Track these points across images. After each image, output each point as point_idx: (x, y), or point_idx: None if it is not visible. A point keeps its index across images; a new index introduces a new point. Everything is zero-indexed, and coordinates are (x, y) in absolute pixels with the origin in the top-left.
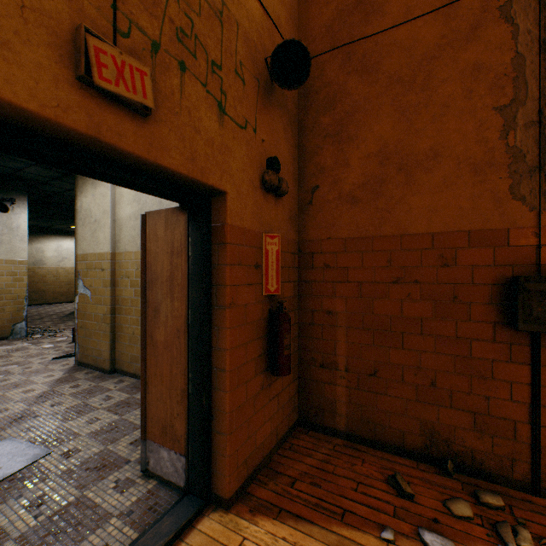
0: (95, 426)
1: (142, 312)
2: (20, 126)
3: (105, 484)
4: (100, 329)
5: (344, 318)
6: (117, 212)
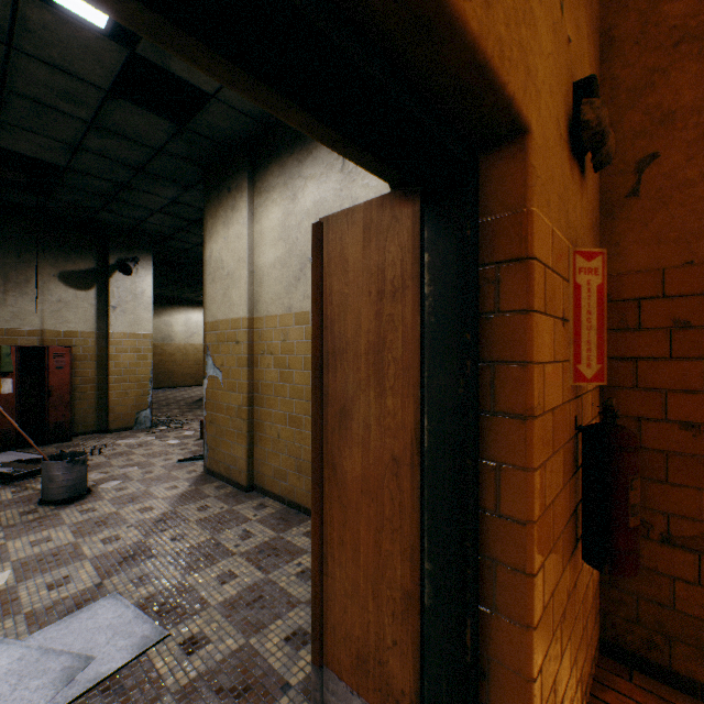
0: (230, 588)
1: (313, 415)
2: None
3: None
4: (233, 427)
5: None
6: (255, 260)
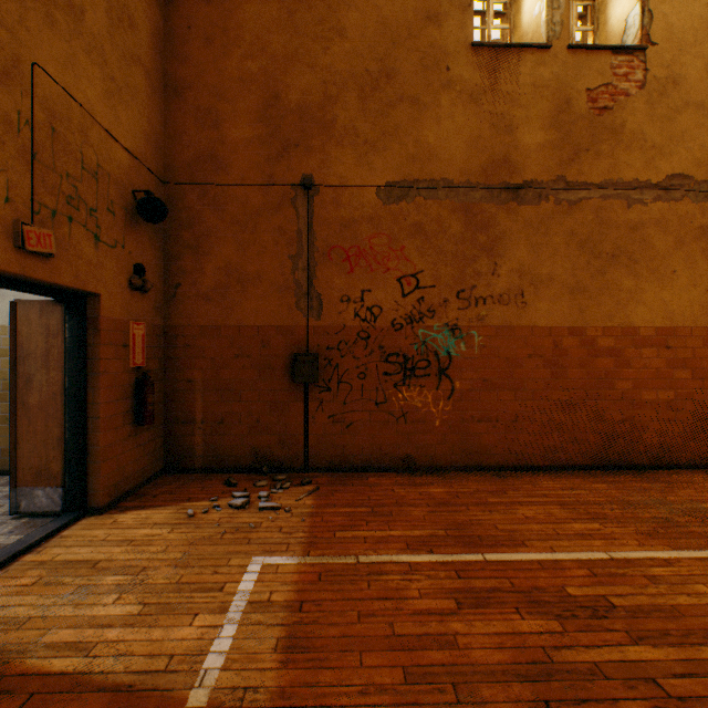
0: None
1: (12, 383)
2: None
3: None
4: None
5: (201, 384)
6: None
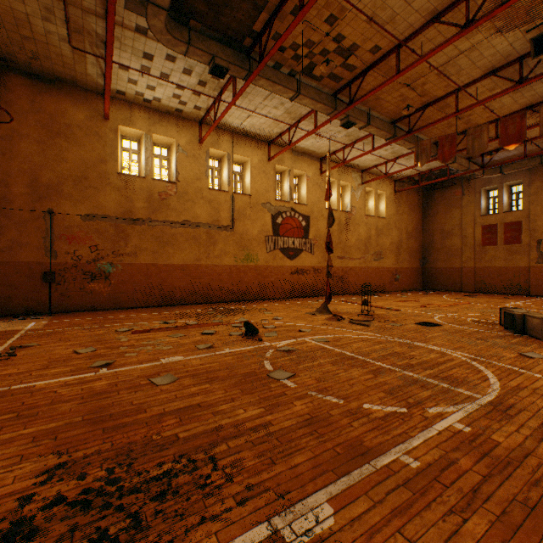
0: None
1: None
2: None
3: None
4: None
5: (0, 283)
6: None
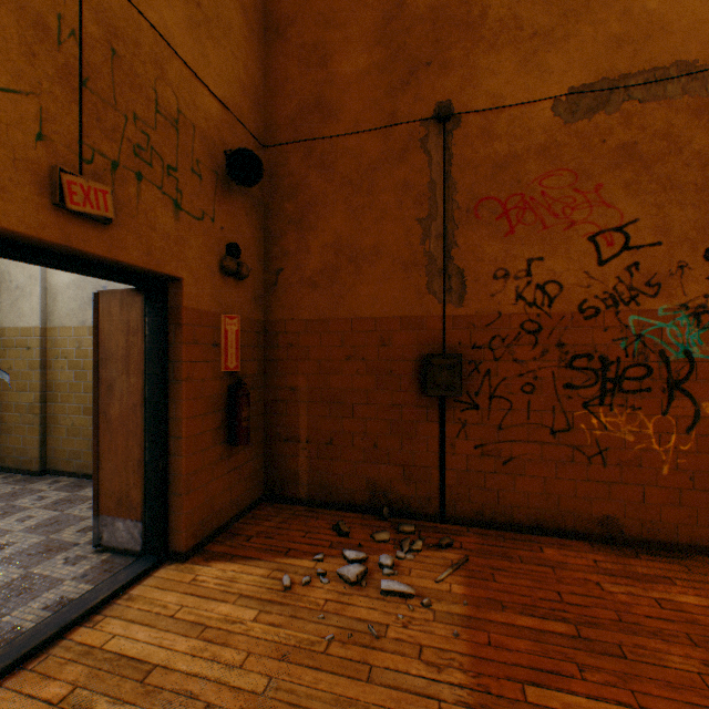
0: (31, 522)
1: (94, 390)
2: (5, 238)
3: (53, 562)
4: (24, 422)
5: (306, 394)
6: (49, 278)
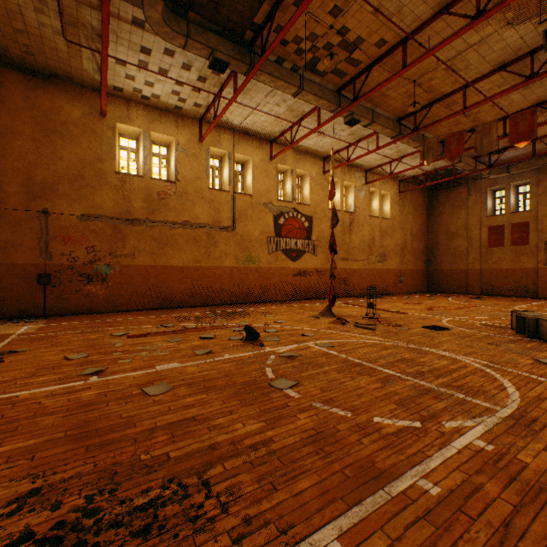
0: None
1: None
2: None
3: None
4: None
5: None
6: None
